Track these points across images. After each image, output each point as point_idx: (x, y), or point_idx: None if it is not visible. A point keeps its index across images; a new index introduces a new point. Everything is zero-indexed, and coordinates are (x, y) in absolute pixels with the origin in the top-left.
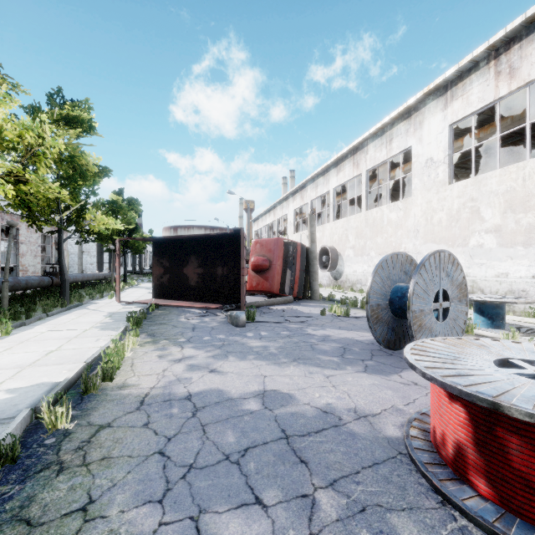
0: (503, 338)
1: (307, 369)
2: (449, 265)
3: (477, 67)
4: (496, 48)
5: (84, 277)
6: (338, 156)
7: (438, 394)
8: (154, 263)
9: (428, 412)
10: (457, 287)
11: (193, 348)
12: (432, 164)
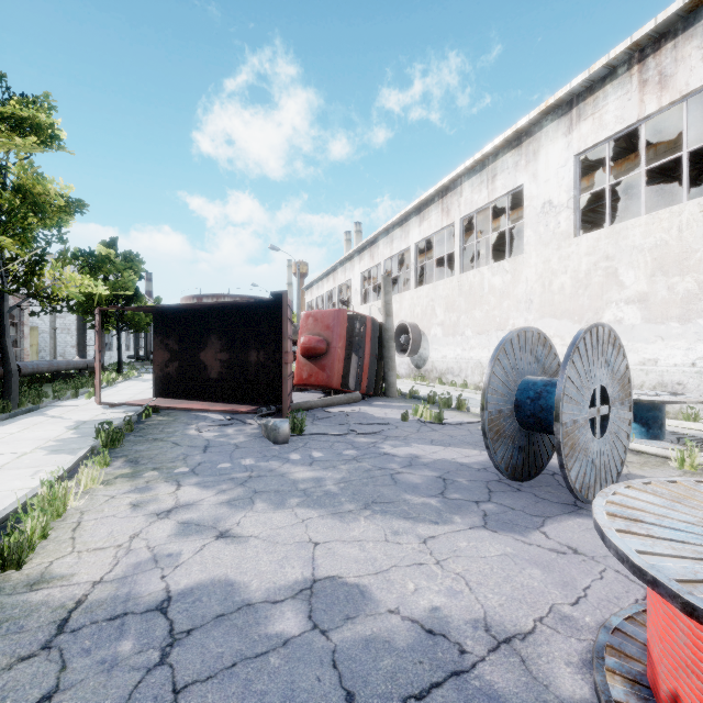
0: (677, 457)
1: (388, 526)
2: (609, 347)
3: (614, 74)
4: (640, 49)
5: (51, 365)
6: (422, 199)
7: (696, 633)
8: (155, 345)
9: (624, 626)
10: (619, 381)
11: (197, 485)
12: (551, 209)
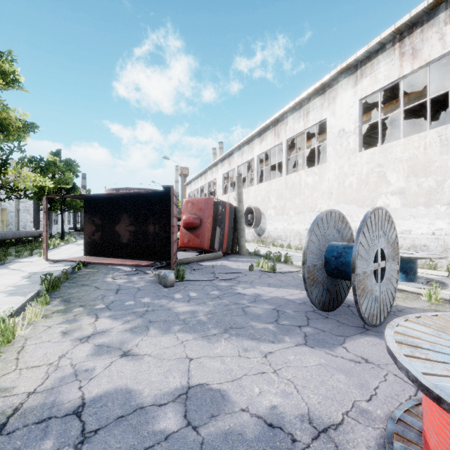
0: (426, 293)
1: (240, 345)
2: (385, 223)
3: (384, 48)
4: (400, 32)
5: (14, 234)
6: (262, 127)
7: None
8: (85, 221)
9: (404, 417)
10: (391, 245)
11: (110, 317)
12: (344, 134)
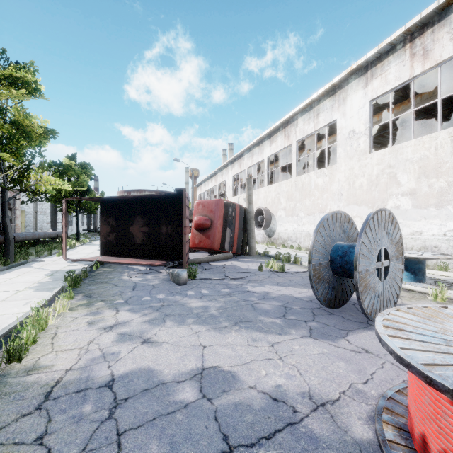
0: (432, 293)
1: (249, 336)
2: (389, 224)
3: (394, 49)
4: (411, 33)
5: (34, 235)
6: (272, 129)
7: (435, 396)
8: (101, 222)
9: (395, 396)
10: (395, 245)
11: (129, 311)
12: (354, 135)
